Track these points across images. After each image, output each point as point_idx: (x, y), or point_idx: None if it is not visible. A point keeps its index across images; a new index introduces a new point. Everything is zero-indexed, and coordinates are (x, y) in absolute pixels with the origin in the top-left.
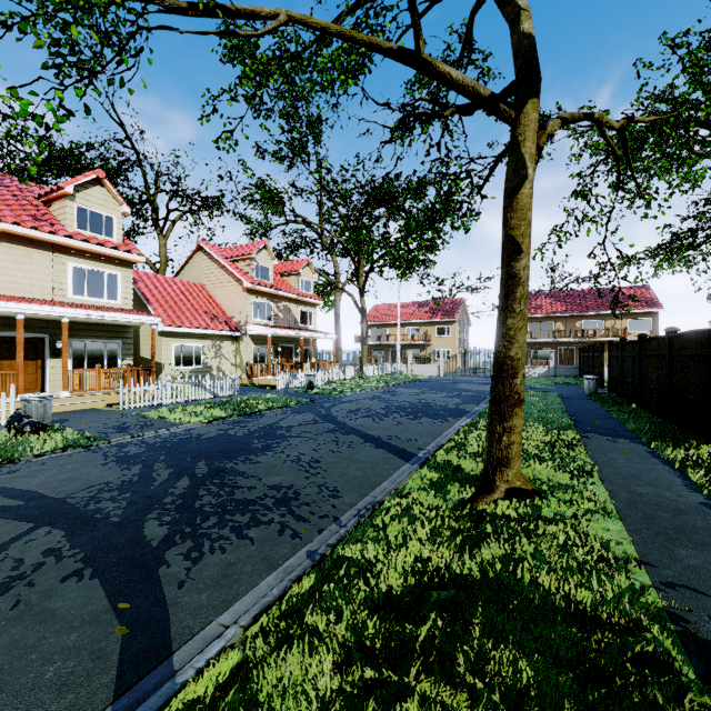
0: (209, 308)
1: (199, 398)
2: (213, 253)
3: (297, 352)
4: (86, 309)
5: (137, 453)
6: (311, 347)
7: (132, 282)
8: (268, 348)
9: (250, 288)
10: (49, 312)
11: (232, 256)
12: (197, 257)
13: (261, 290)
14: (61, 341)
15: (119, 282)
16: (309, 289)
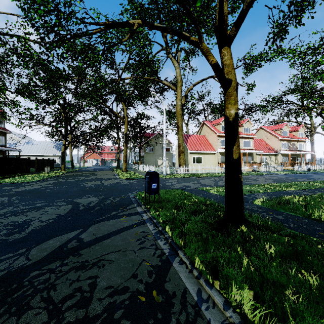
0: (266, 146)
1: (273, 170)
2: (266, 129)
3: (297, 159)
4: (250, 150)
5: (282, 175)
6: (305, 157)
7: (253, 142)
8: (289, 158)
9: (281, 139)
10: (245, 151)
11: (273, 129)
12: (259, 131)
13: (284, 139)
14: (242, 157)
15: (250, 143)
16: (302, 135)
